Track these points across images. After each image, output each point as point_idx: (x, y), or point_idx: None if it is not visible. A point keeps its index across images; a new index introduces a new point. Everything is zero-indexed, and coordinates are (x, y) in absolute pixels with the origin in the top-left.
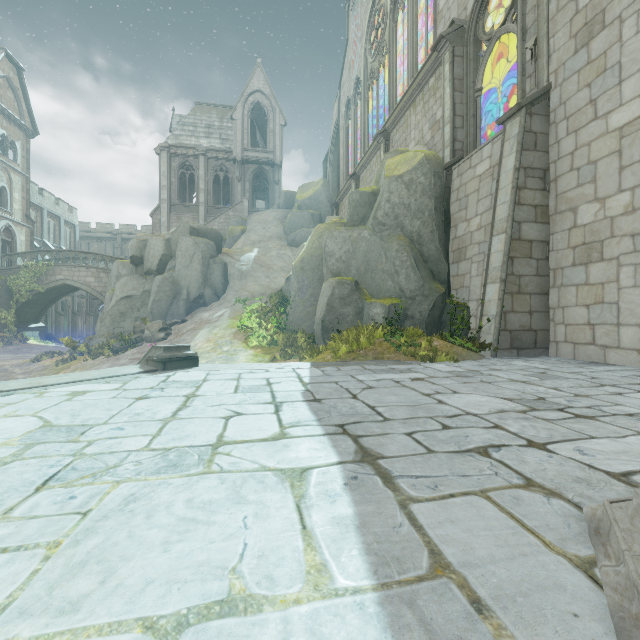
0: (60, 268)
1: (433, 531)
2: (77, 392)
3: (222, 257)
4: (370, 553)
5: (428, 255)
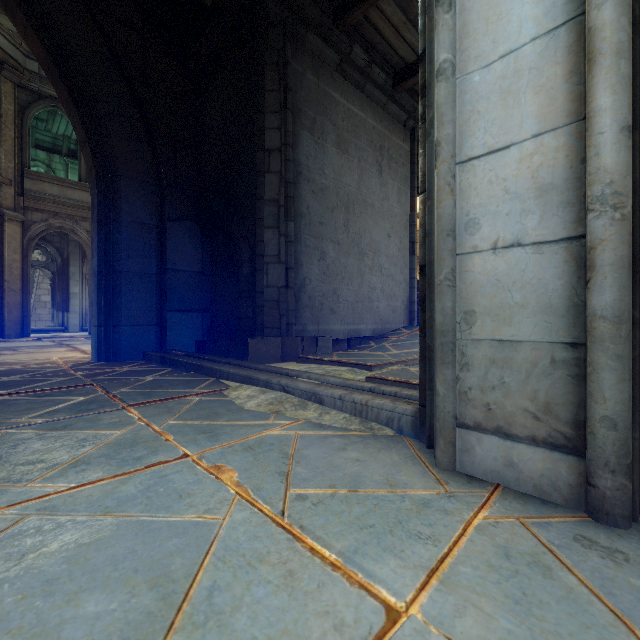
0: None
1: None
2: None
3: None
4: None
5: None
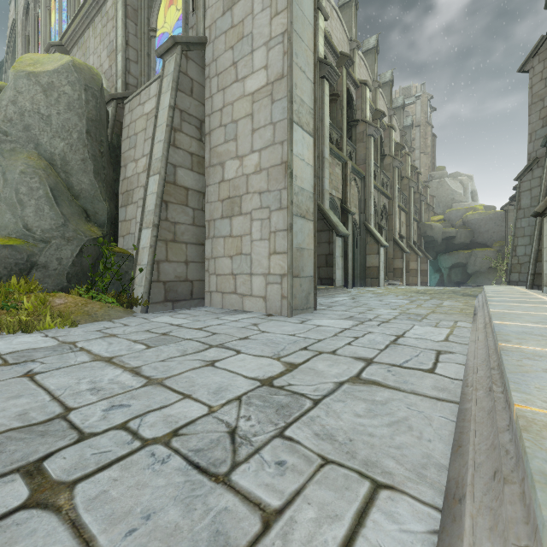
0: None
1: None
2: None
3: None
4: None
5: (80, 189)
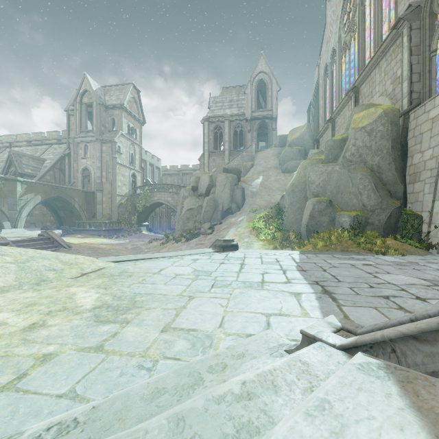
0: (156, 193)
1: (347, 313)
2: (195, 259)
3: (241, 184)
4: (323, 313)
5: (386, 180)
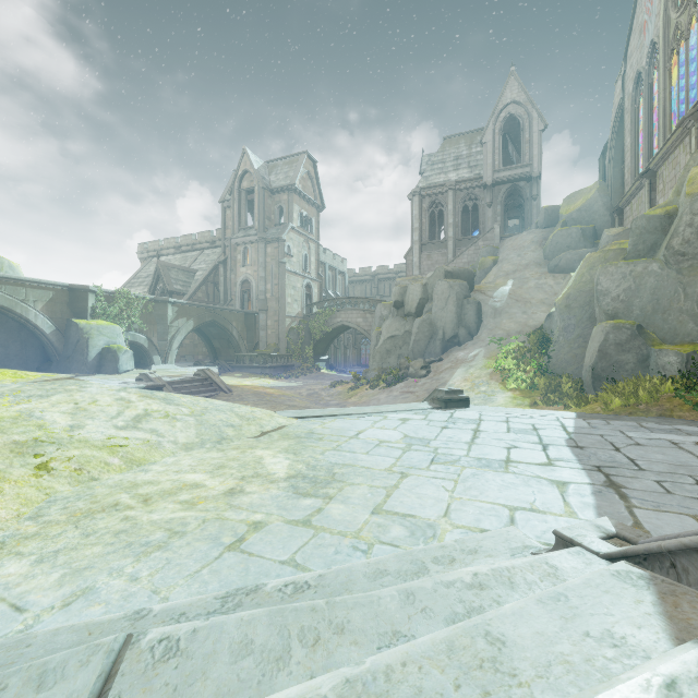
0: (339, 312)
1: (642, 518)
2: (403, 418)
3: (474, 295)
4: (599, 515)
5: None
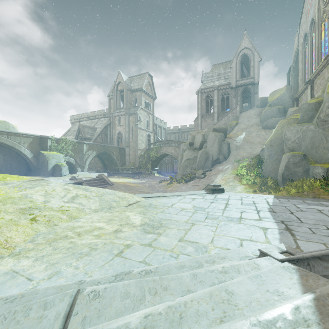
0: (163, 147)
1: (300, 244)
2: (193, 198)
3: (227, 139)
4: (281, 243)
5: None
